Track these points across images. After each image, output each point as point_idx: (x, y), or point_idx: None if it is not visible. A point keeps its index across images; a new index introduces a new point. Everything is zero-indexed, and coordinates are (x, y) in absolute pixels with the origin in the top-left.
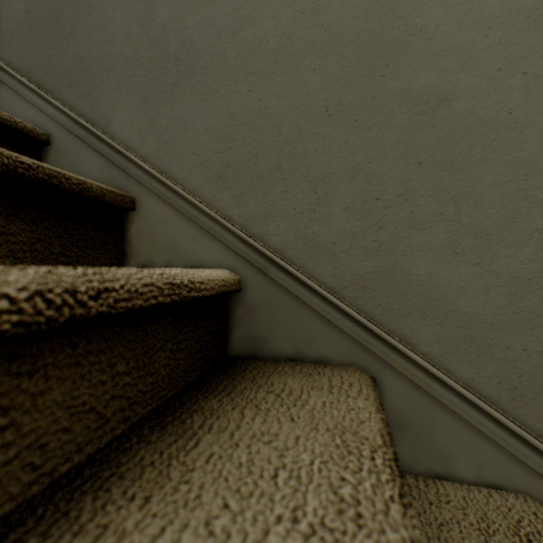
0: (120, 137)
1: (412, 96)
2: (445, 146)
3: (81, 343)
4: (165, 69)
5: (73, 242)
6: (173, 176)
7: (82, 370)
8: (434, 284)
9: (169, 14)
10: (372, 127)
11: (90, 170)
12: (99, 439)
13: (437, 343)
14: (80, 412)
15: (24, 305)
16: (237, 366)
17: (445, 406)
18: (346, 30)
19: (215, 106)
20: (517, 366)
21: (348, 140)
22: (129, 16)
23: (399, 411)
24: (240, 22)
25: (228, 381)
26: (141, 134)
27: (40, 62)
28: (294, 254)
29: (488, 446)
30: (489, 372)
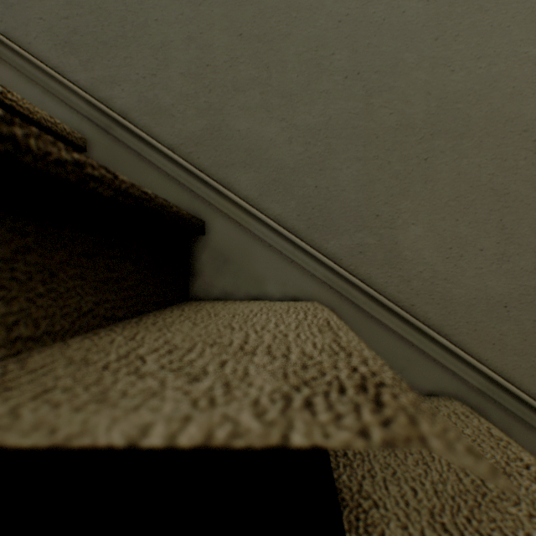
0: None
1: None
2: (261, 22)
3: None
4: None
5: None
6: (19, 41)
7: None
8: (253, 138)
9: None
10: (204, 3)
11: None
12: None
13: (254, 187)
14: None
15: None
16: None
17: (259, 238)
18: None
19: None
20: (312, 201)
21: (184, 13)
22: None
23: (224, 248)
24: None
25: None
26: None
27: None
28: (138, 116)
29: (290, 267)
30: (292, 207)
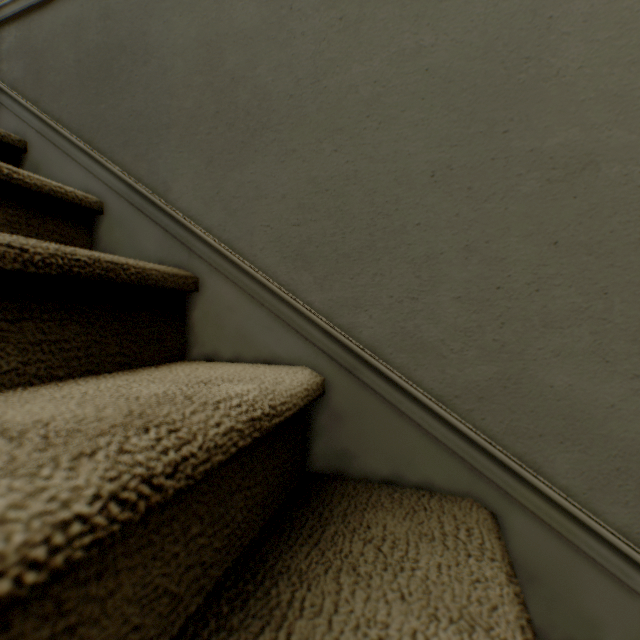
0: (181, 204)
1: (546, 157)
2: (591, 222)
3: (153, 516)
4: (232, 126)
5: (131, 338)
6: (242, 253)
7: (154, 548)
8: (576, 399)
9: (237, 60)
10: (492, 197)
11: (147, 243)
12: (172, 624)
13: (579, 475)
14: (151, 600)
15: (97, 518)
16: (321, 490)
17: (592, 559)
18: (457, 75)
19: (293, 169)
20: None
21: (459, 212)
22: (191, 63)
23: (527, 559)
24: (323, 68)
25: (314, 518)
26: (205, 202)
27: (91, 118)
28: (391, 351)
29: None
30: None
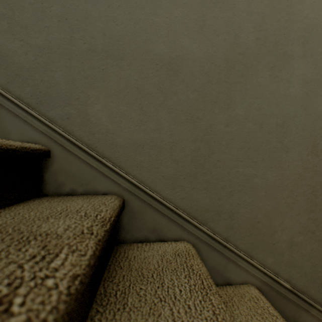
0: None
1: None
2: None
3: None
4: None
5: None
6: None
7: None
8: (3, 49)
9: None
10: None
11: None
12: None
13: (4, 78)
14: None
15: None
16: None
17: (5, 107)
18: None
19: None
20: (40, 88)
21: None
22: None
23: None
24: None
25: None
26: None
27: None
28: None
29: (26, 125)
30: (28, 91)
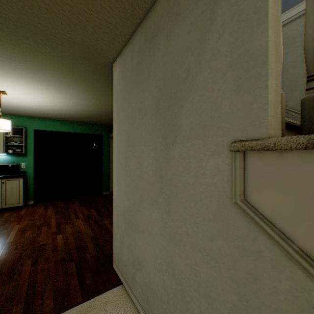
0: None
1: None
2: None
3: None
4: None
5: None
6: None
7: None
8: None
9: None
10: None
11: None
12: None
13: None
14: None
15: None
16: None
17: None
18: None
19: None
20: None
21: None
22: None
23: None
24: None
25: None
26: None
27: None
28: (294, 107)
29: None
30: None
